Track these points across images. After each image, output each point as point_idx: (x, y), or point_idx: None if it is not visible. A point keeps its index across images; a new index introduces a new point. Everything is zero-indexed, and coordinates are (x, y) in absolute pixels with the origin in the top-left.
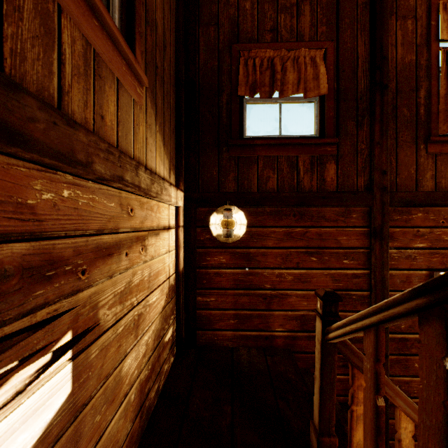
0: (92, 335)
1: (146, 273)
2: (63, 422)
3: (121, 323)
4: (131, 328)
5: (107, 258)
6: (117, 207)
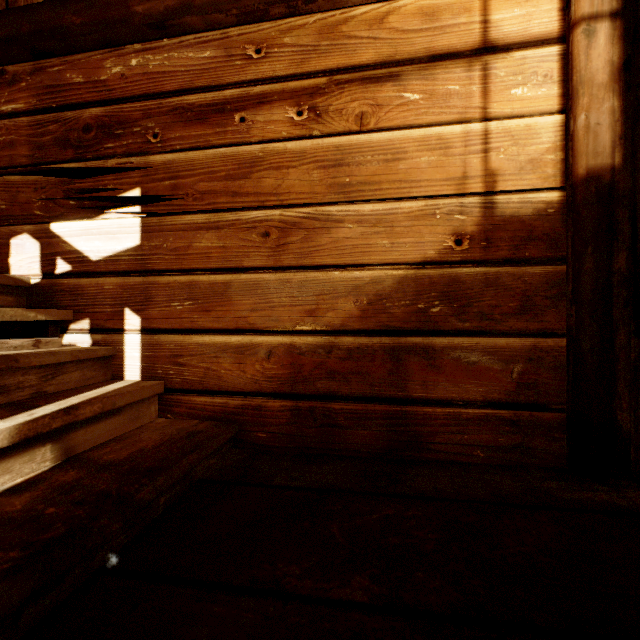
0: (168, 206)
1: (321, 159)
2: (132, 265)
3: (228, 217)
4: (258, 238)
5: (196, 124)
6: (218, 56)
